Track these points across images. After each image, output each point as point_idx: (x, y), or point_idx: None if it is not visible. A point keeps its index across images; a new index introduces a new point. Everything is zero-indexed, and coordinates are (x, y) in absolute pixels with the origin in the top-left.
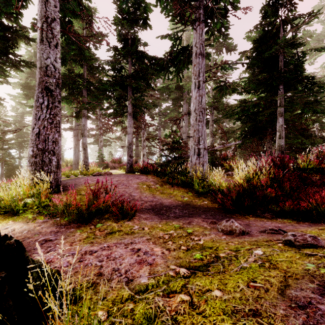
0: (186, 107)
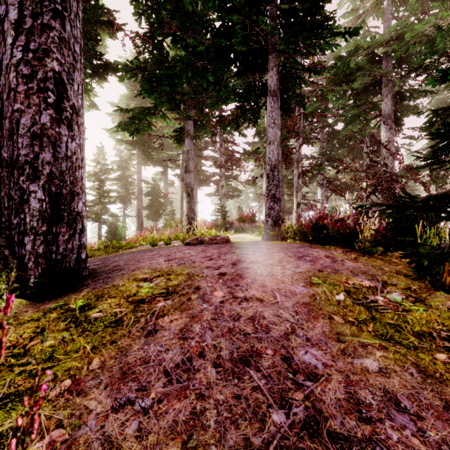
0: (389, 103)
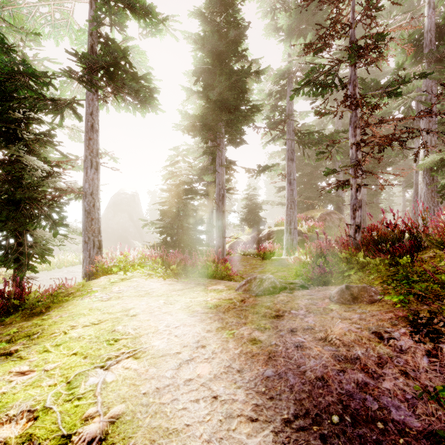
0: None
